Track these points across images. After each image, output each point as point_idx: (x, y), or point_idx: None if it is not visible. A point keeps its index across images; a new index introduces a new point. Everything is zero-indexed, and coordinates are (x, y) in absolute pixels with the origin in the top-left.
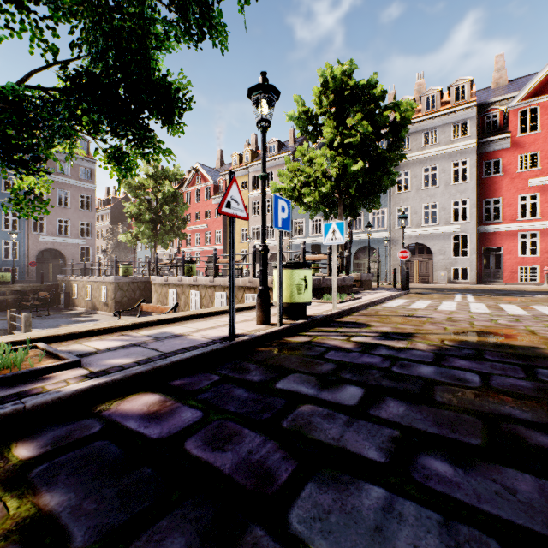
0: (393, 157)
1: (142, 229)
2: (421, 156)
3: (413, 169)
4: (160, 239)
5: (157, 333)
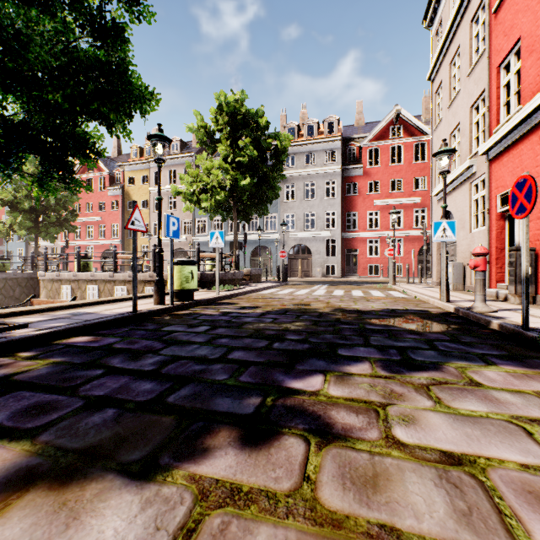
0: (275, 176)
1: (20, 220)
2: (304, 173)
3: (298, 183)
4: (43, 231)
5: (73, 312)
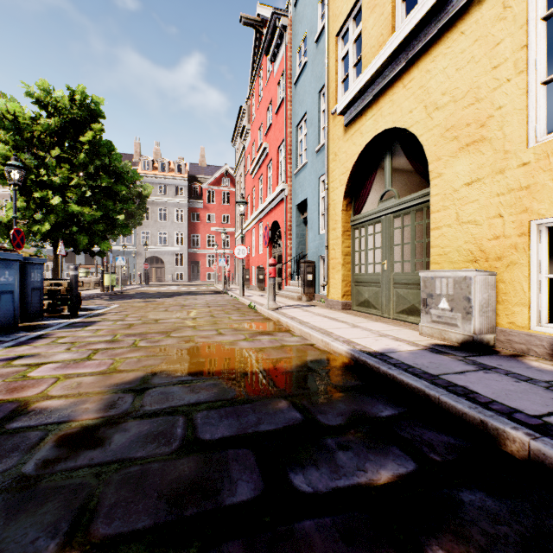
0: (141, 213)
1: None
2: (158, 200)
3: (153, 207)
4: None
5: None
